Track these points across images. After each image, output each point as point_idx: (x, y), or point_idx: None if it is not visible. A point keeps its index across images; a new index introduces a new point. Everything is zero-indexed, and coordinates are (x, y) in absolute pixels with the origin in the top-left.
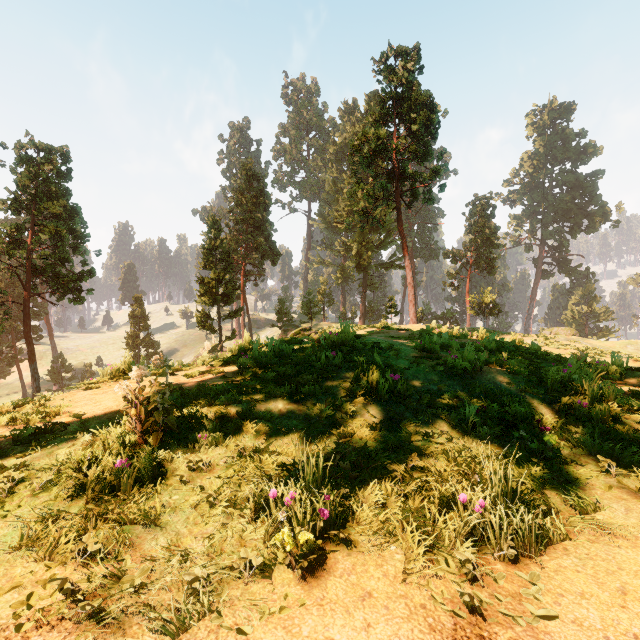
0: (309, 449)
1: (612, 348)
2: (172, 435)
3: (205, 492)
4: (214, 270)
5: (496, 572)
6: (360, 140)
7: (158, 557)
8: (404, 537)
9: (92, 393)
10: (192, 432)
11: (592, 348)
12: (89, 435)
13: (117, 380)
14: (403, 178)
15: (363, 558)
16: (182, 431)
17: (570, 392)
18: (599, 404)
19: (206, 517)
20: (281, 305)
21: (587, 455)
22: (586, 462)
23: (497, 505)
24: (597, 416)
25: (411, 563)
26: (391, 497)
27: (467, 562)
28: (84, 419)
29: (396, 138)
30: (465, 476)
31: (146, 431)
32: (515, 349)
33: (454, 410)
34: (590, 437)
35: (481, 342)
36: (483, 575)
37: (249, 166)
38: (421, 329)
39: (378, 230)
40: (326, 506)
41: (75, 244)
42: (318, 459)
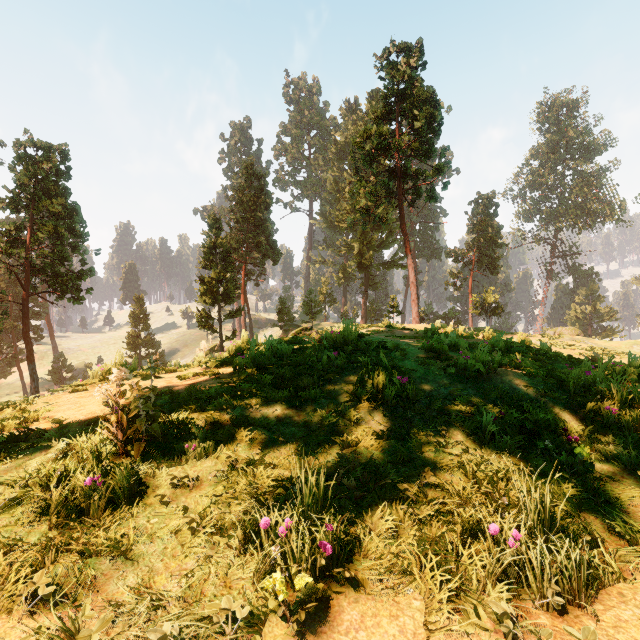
0: (309, 461)
1: (618, 348)
2: (157, 444)
3: (187, 516)
4: (214, 269)
5: (540, 628)
6: (362, 137)
7: (122, 604)
8: (423, 578)
9: (78, 396)
10: (179, 441)
11: (598, 348)
12: (66, 444)
13: (107, 382)
14: (405, 176)
15: (374, 606)
16: (168, 440)
17: (595, 396)
18: (628, 410)
19: (187, 547)
20: (282, 305)
21: (622, 469)
22: (623, 477)
23: (533, 536)
24: (628, 424)
25: (434, 615)
26: (404, 522)
27: (506, 618)
28: (63, 426)
29: (398, 135)
30: (489, 497)
31: (128, 440)
32: (525, 349)
33: (468, 416)
34: (622, 447)
35: (489, 342)
36: (525, 632)
37: (250, 165)
38: (426, 328)
39: (380, 229)
40: (328, 537)
41: (74, 243)
42: (319, 478)
